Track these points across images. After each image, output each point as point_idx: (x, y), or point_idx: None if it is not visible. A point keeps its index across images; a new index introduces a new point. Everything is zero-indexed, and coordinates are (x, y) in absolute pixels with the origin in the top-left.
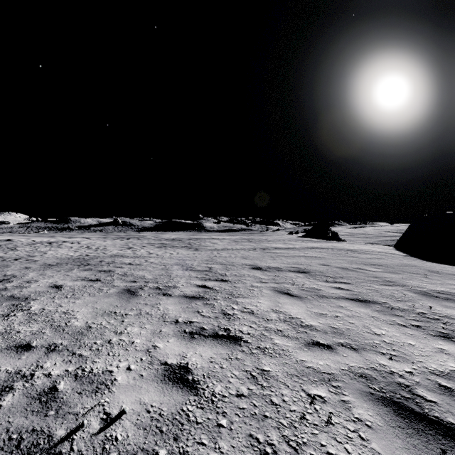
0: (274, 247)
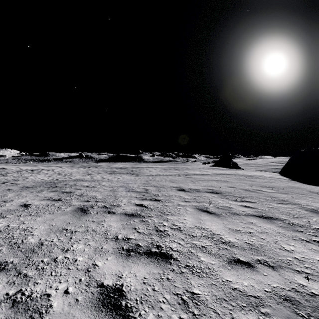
0: (193, 173)
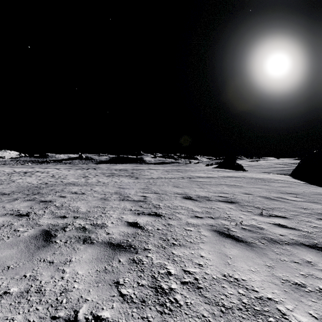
0: (198, 176)
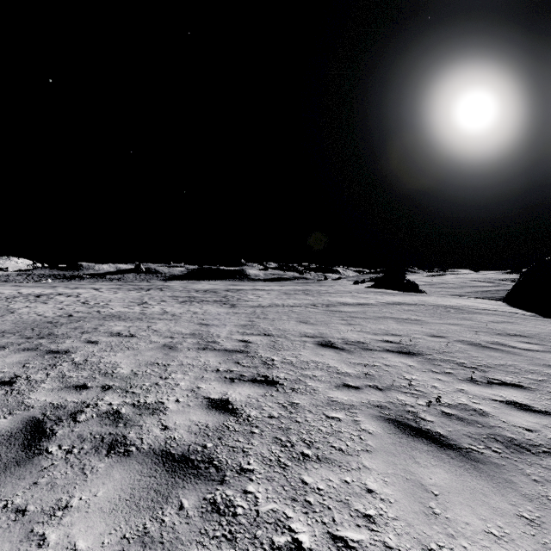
0: (341, 302)
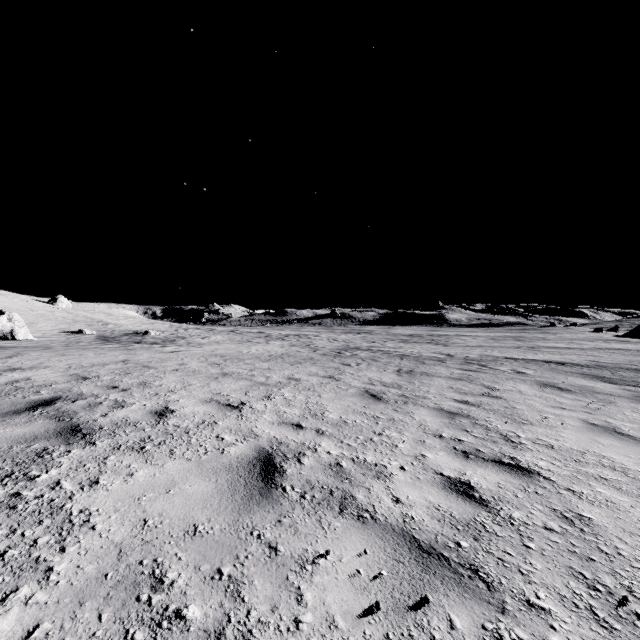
0: (549, 346)
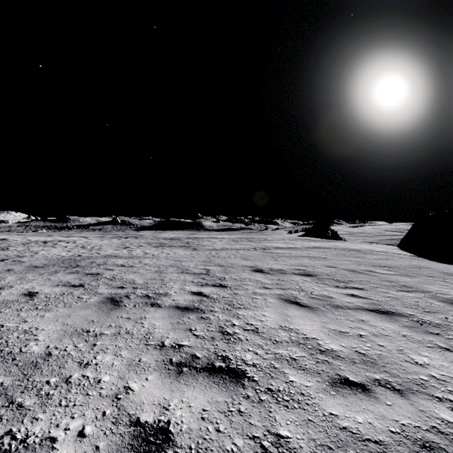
0: (275, 246)
